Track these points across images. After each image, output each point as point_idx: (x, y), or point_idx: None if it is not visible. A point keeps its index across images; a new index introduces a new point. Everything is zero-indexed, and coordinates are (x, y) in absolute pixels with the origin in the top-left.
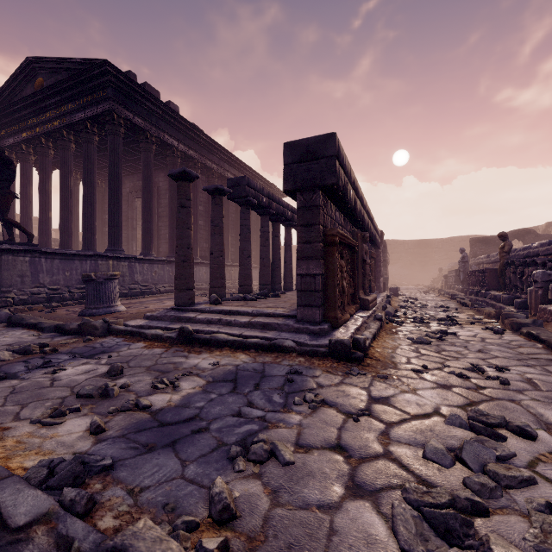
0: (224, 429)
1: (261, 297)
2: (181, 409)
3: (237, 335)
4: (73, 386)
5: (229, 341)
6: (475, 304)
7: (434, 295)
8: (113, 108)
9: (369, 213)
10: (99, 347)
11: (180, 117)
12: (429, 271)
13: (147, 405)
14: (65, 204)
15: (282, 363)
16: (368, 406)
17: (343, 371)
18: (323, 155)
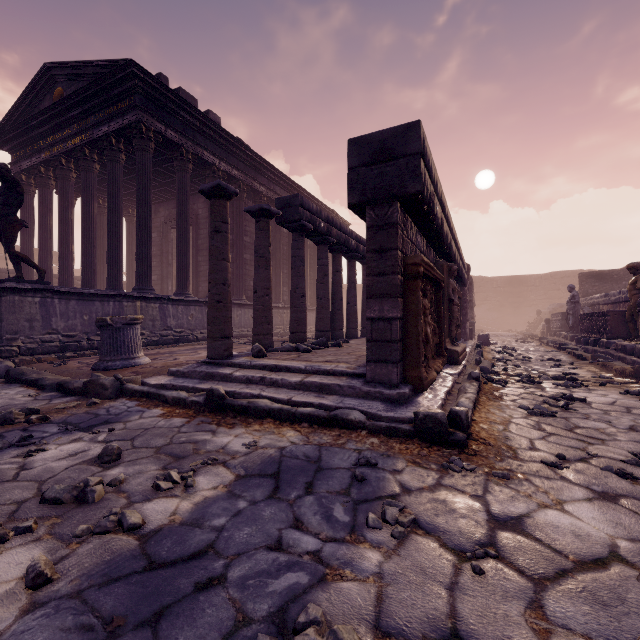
0: (251, 580)
1: (318, 348)
2: (188, 530)
3: (285, 400)
4: (44, 480)
5: (273, 409)
6: (597, 357)
7: (534, 344)
8: (141, 118)
9: (456, 240)
10: (104, 414)
11: (222, 130)
12: (523, 314)
13: (134, 525)
14: (88, 236)
15: (346, 446)
16: (491, 536)
17: (438, 462)
18: (402, 153)
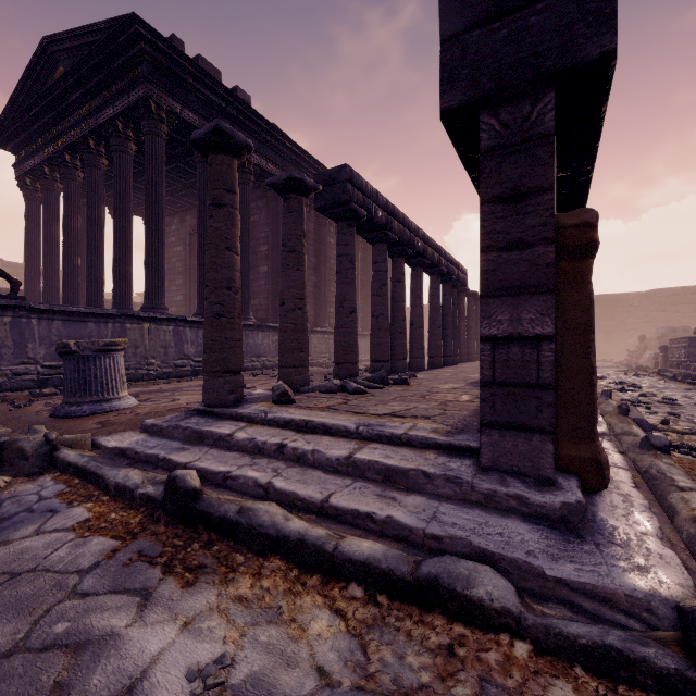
0: None
1: (375, 386)
2: None
3: (315, 502)
4: None
5: (286, 538)
6: None
7: (653, 378)
8: (150, 93)
9: None
10: None
11: (253, 112)
12: (618, 340)
13: None
14: (94, 245)
15: None
16: None
17: None
18: None
